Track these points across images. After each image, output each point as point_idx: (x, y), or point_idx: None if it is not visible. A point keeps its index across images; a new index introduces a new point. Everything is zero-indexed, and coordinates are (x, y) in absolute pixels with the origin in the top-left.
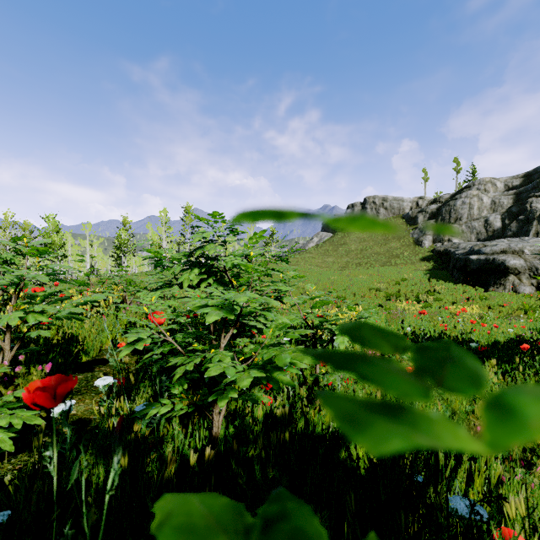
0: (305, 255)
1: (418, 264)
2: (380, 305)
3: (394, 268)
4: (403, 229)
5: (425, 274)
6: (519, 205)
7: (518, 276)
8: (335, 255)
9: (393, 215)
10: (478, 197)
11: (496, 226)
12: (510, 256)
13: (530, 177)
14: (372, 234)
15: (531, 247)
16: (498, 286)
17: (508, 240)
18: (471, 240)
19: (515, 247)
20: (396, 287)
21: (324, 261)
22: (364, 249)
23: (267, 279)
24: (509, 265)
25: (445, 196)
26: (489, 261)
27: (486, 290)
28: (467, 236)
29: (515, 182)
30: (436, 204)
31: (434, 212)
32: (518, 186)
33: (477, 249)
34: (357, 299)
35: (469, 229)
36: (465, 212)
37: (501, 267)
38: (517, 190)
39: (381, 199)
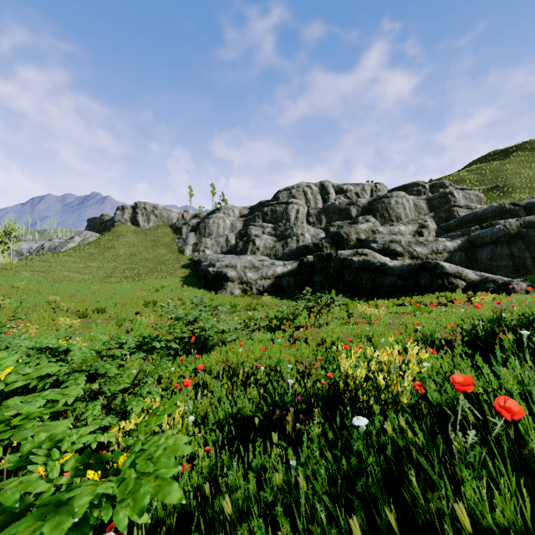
0: (62, 258)
1: (179, 271)
2: (137, 313)
3: (159, 275)
4: (171, 237)
5: (181, 281)
6: (245, 229)
7: (233, 283)
8: (101, 259)
9: (163, 223)
10: (223, 219)
11: (232, 243)
12: (230, 269)
13: (253, 210)
14: (142, 239)
15: (240, 264)
16: (223, 290)
17: (232, 257)
18: (218, 251)
19: (233, 263)
20: (156, 294)
21: (87, 266)
22: (134, 254)
23: (2, 293)
24: (229, 275)
25: (203, 213)
26: (219, 273)
27: (217, 293)
28: (215, 248)
29: (245, 212)
30: (197, 219)
31: (195, 226)
32: (247, 214)
33: (214, 263)
34: (118, 308)
35: (217, 243)
36: (215, 229)
37: (225, 277)
38: (245, 218)
39: (152, 206)
